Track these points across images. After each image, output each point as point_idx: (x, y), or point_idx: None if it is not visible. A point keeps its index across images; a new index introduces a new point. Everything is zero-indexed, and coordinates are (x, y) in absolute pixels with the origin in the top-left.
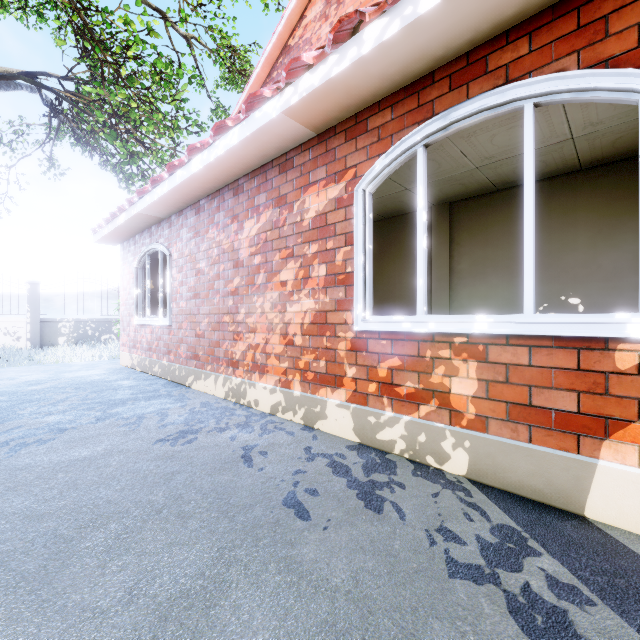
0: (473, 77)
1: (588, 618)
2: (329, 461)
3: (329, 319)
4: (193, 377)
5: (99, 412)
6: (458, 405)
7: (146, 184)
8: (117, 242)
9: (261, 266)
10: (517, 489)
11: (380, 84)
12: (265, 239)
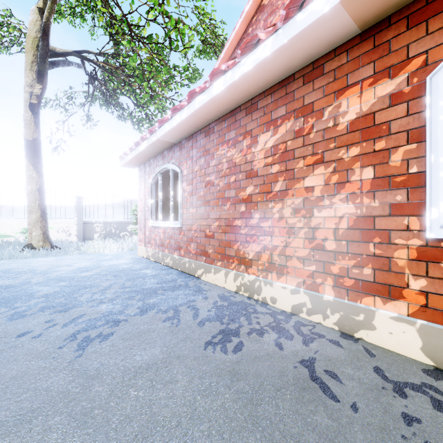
0: None
1: None
2: (430, 399)
3: (379, 224)
4: (202, 270)
5: (139, 302)
6: None
7: (151, 125)
8: (136, 165)
9: (279, 174)
10: None
11: None
12: (284, 149)
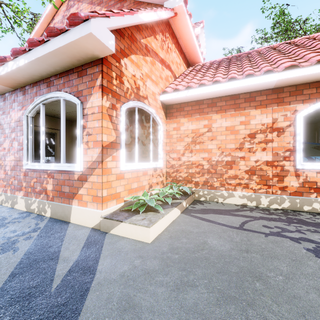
0: (51, 85)
1: (24, 241)
2: (1, 218)
3: (18, 164)
4: None
5: None
6: (49, 193)
7: None
8: None
9: None
10: (59, 218)
11: (26, 79)
12: None
